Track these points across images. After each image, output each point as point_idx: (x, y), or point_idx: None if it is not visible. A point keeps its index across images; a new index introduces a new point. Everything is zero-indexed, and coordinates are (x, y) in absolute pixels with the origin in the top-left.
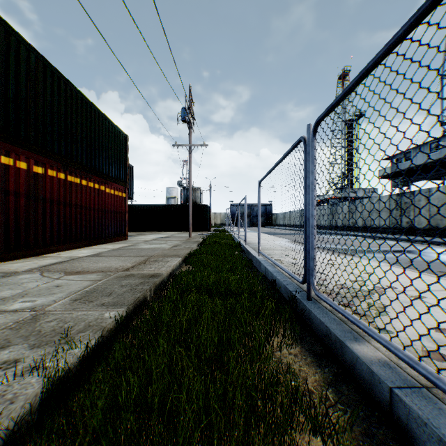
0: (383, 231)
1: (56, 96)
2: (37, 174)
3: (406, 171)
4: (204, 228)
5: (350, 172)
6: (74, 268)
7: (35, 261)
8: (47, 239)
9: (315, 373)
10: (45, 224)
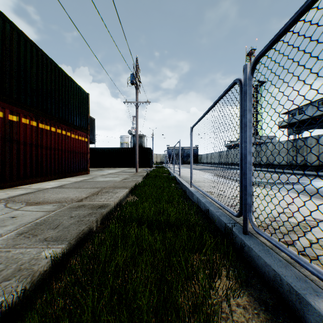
0: (282, 167)
1: (29, 59)
2: (12, 121)
3: (299, 122)
4: (148, 165)
5: (256, 124)
6: (36, 199)
7: (7, 192)
8: (20, 174)
9: None
10: (19, 162)
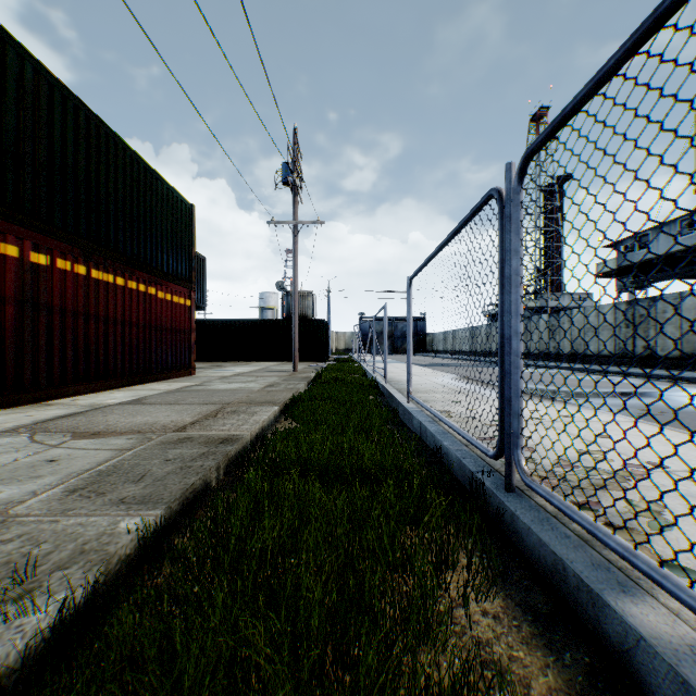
0: (605, 360)
1: (71, 137)
2: (37, 266)
3: (641, 266)
4: (319, 357)
5: (550, 268)
6: (91, 426)
7: (29, 413)
8: (54, 375)
9: (544, 668)
10: (52, 350)
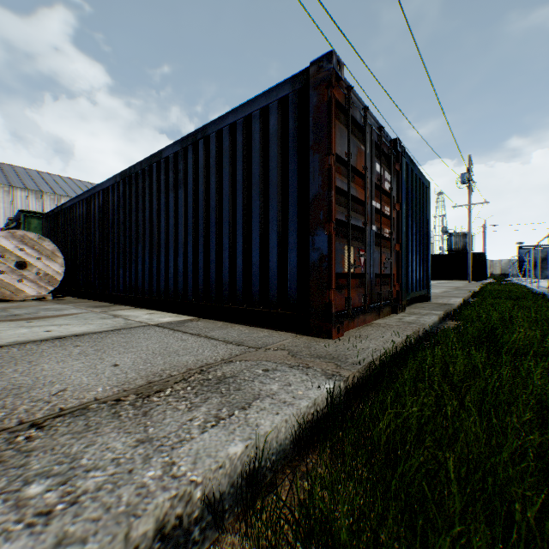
0: None
1: None
2: None
3: None
4: (479, 277)
5: None
6: None
7: None
8: None
9: None
10: None
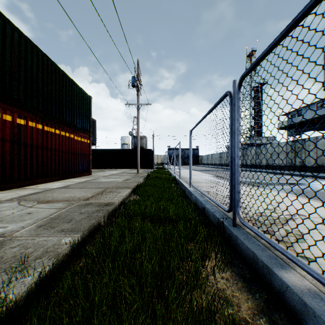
0: (281, 168)
1: (35, 65)
2: (20, 125)
3: (298, 124)
4: (149, 166)
5: (256, 125)
6: (46, 198)
7: (17, 192)
8: (27, 174)
9: (247, 299)
10: (26, 163)
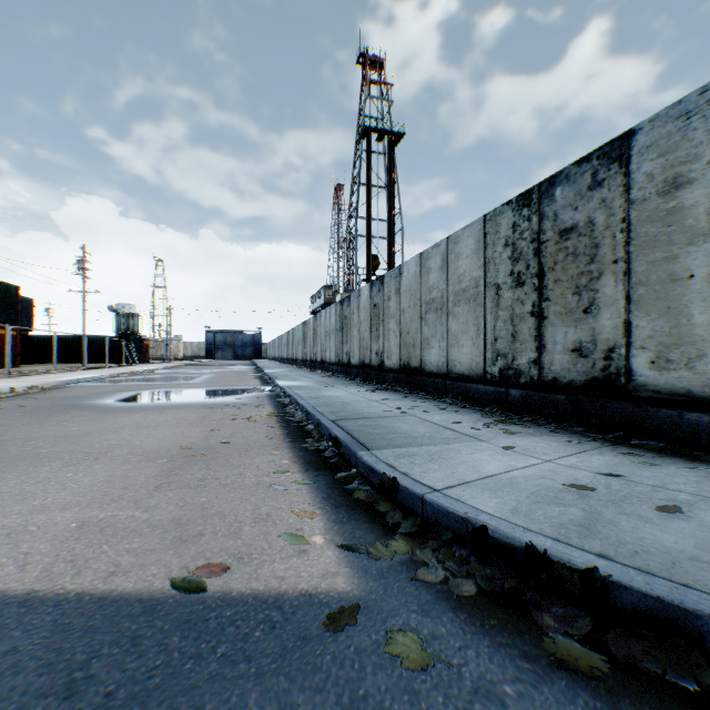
0: (286, 361)
1: None
2: None
3: (319, 311)
4: (127, 361)
5: None
6: None
7: None
8: None
9: None
10: None
